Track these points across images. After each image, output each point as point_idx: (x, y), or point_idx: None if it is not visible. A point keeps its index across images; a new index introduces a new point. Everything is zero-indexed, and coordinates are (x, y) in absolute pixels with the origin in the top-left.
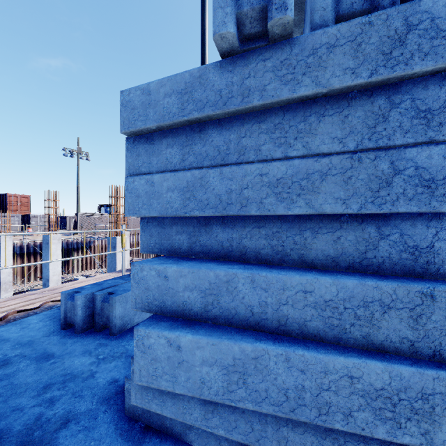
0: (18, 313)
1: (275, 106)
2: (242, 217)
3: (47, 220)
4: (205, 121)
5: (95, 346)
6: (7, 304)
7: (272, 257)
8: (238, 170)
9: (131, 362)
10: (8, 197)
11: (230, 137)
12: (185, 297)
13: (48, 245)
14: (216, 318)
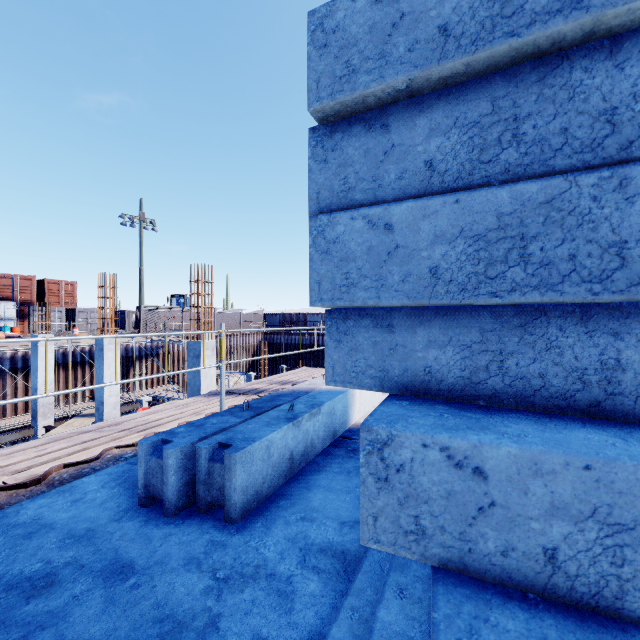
0: (66, 468)
1: None
2: None
3: (100, 316)
4: (561, 50)
5: (205, 548)
6: (48, 450)
7: None
8: None
9: None
10: (47, 284)
11: None
12: (553, 538)
13: (102, 352)
14: None
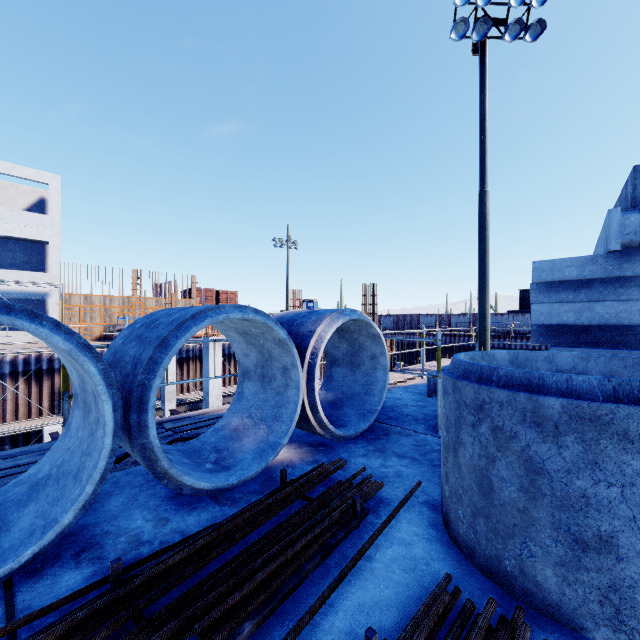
0: None
1: (639, 275)
2: (614, 325)
3: None
4: (592, 279)
5: None
6: None
7: (635, 345)
8: (615, 304)
9: None
10: (220, 294)
11: (609, 288)
12: None
13: None
14: None
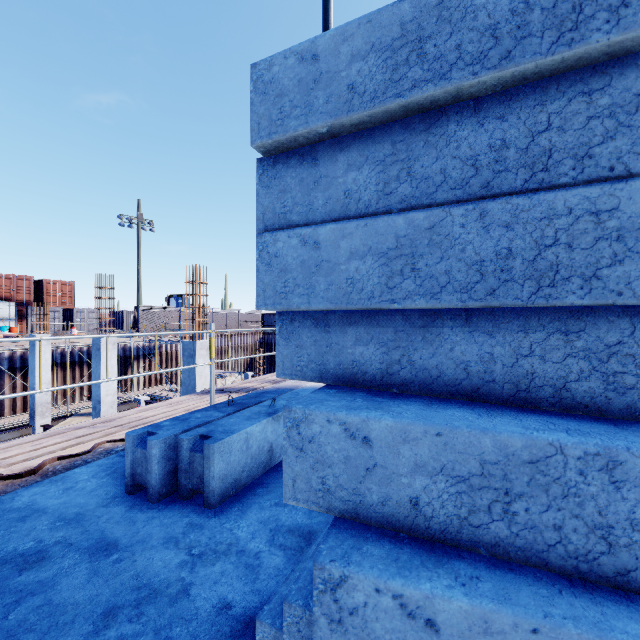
0: (59, 460)
1: None
2: (518, 309)
3: (97, 316)
4: (441, 107)
5: (184, 529)
6: (43, 445)
7: (604, 400)
8: (530, 205)
9: (284, 611)
10: (45, 284)
11: (505, 135)
12: (416, 489)
13: (99, 352)
14: (500, 544)
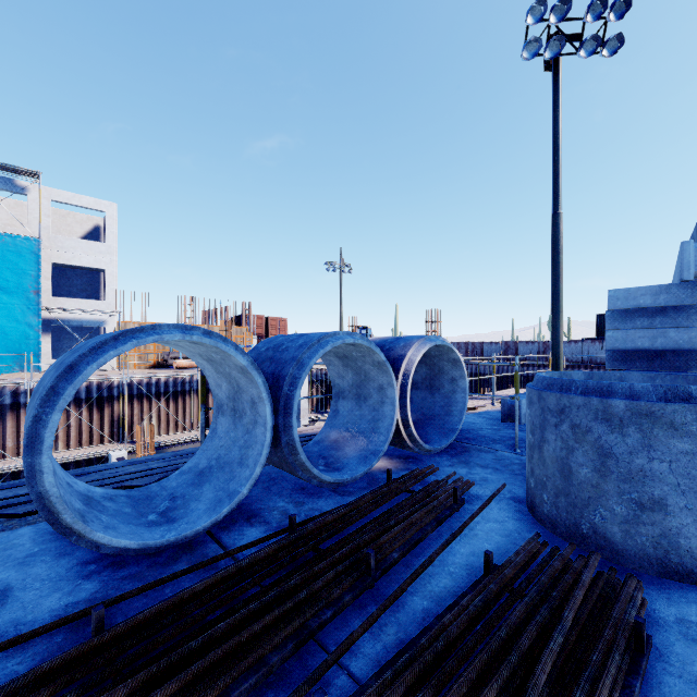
0: None
1: None
2: (687, 350)
3: None
4: (666, 306)
5: None
6: None
7: None
8: (688, 330)
9: None
10: (270, 321)
11: (683, 315)
12: None
13: None
14: None
